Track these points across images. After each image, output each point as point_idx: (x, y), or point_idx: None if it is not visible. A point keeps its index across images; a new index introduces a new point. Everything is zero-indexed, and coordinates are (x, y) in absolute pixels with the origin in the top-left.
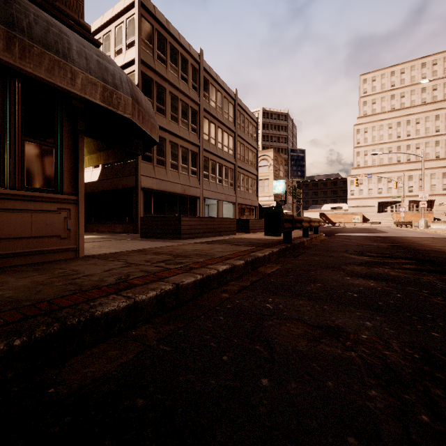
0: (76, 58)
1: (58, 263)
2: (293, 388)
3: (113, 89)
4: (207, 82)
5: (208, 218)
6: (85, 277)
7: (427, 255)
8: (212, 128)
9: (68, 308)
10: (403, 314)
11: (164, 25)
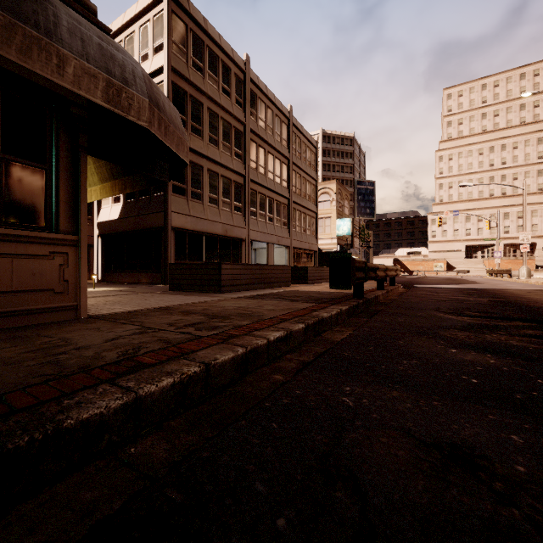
0: (66, 37)
1: (47, 328)
2: None
3: (121, 85)
4: (254, 96)
5: (256, 265)
6: (75, 350)
7: None
8: (261, 154)
9: (23, 412)
10: None
11: (201, 24)
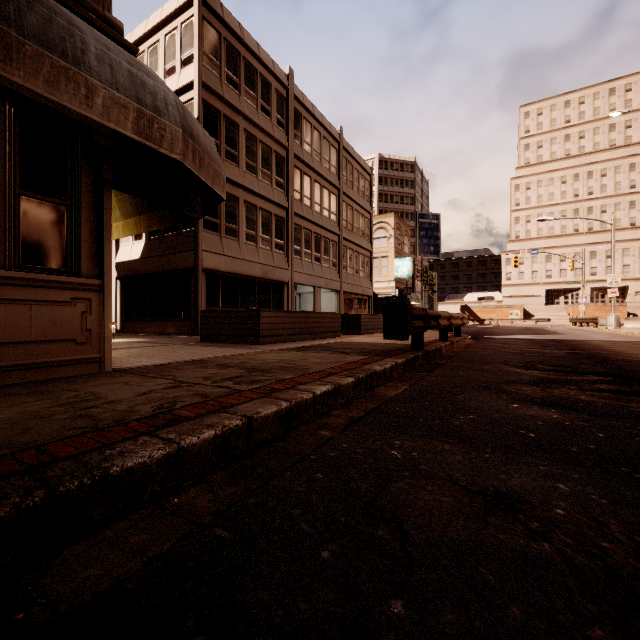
0: (94, 65)
1: (70, 382)
2: (450, 621)
3: (153, 115)
4: (299, 116)
5: (300, 313)
6: (107, 404)
7: (629, 368)
8: (307, 183)
9: (67, 460)
10: (616, 469)
11: (237, 32)
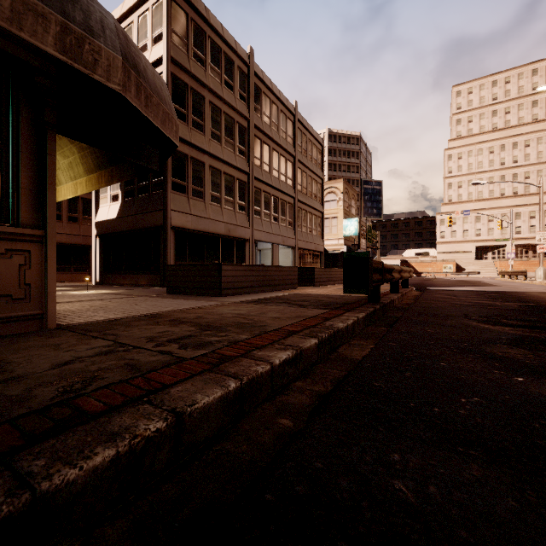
0: None
1: None
2: None
3: (83, 34)
4: (259, 91)
5: (259, 266)
6: (2, 383)
7: None
8: (266, 151)
9: None
10: None
11: (203, 13)
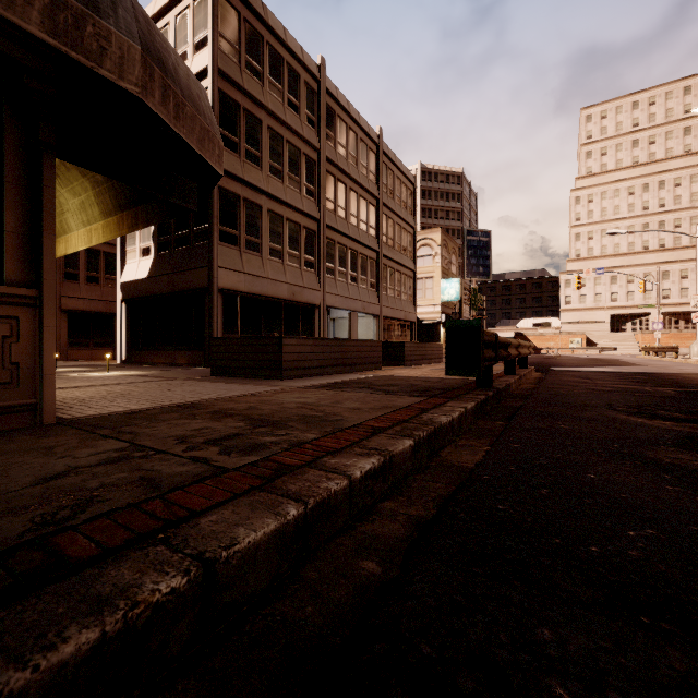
0: None
1: None
2: None
3: (84, 10)
4: (332, 113)
5: (333, 340)
6: None
7: None
8: (341, 191)
9: None
10: None
11: (259, 12)
